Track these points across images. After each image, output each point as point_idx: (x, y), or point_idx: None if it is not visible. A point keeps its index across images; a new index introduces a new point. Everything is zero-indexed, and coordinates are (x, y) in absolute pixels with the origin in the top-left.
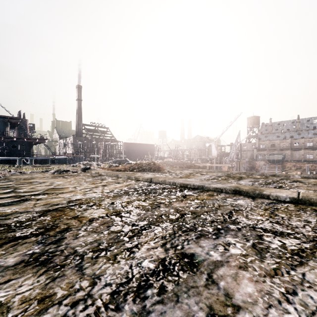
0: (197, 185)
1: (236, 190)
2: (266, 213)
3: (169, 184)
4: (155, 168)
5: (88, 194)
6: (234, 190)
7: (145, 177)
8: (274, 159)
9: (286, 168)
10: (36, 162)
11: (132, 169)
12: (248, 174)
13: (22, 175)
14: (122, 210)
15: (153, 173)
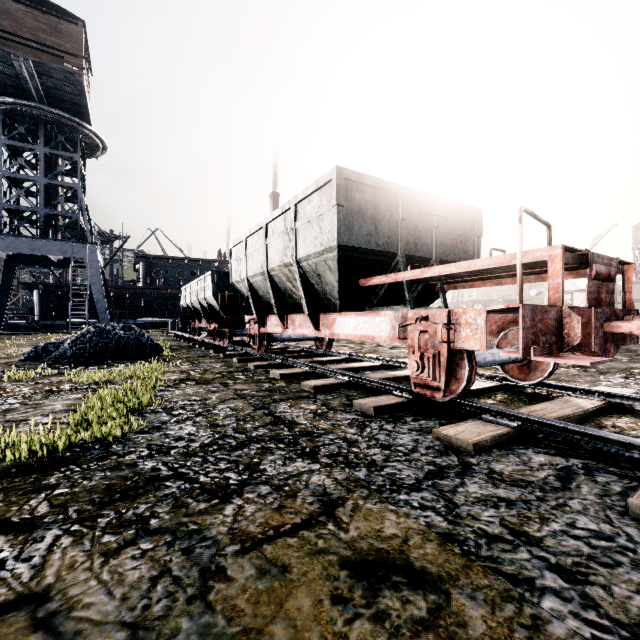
0: None
1: None
2: (627, 356)
3: None
4: None
5: None
6: None
7: None
8: None
9: None
10: None
11: None
12: None
13: None
14: None
15: None
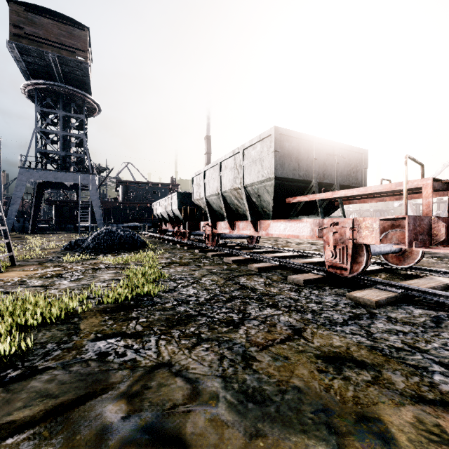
0: None
1: None
2: None
3: None
4: None
5: None
6: None
7: None
8: None
9: None
10: None
11: None
12: None
13: None
14: None
15: None
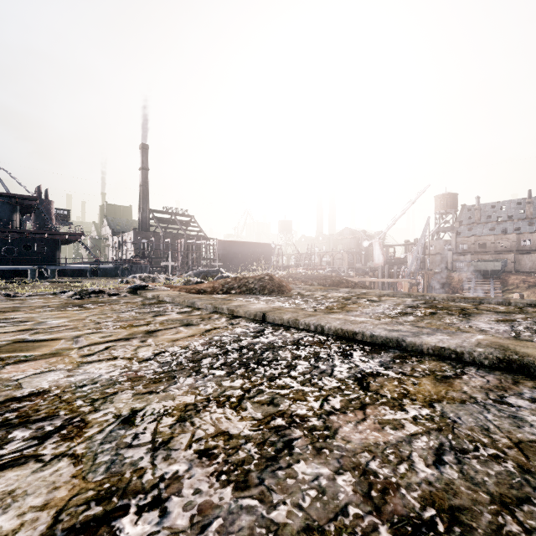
0: (384, 338)
1: (511, 361)
2: None
3: (306, 329)
4: (273, 286)
5: (85, 368)
6: (503, 359)
7: (251, 308)
8: (486, 270)
9: (509, 286)
10: (64, 274)
11: (227, 288)
12: (473, 301)
13: (5, 302)
14: (142, 474)
15: (268, 298)
